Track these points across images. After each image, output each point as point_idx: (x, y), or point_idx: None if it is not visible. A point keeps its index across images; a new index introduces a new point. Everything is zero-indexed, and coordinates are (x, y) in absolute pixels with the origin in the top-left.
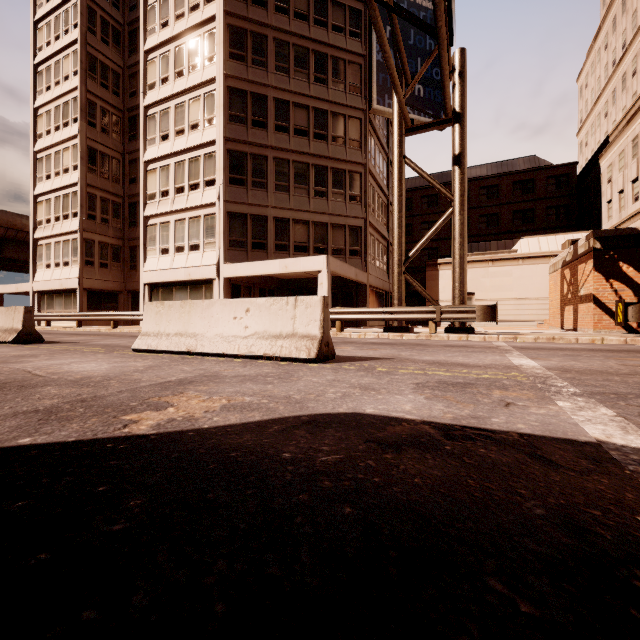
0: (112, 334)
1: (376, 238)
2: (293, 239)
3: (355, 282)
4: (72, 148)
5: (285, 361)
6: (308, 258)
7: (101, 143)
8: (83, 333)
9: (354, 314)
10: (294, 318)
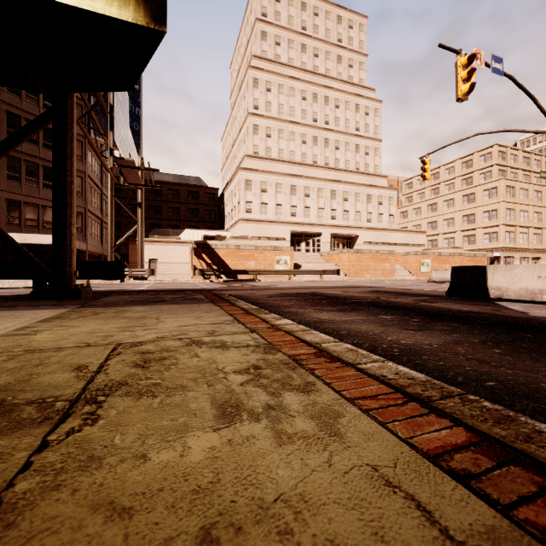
0: None
1: (93, 219)
2: (25, 216)
3: (77, 249)
4: None
5: None
6: (46, 235)
7: None
8: None
9: None
10: None
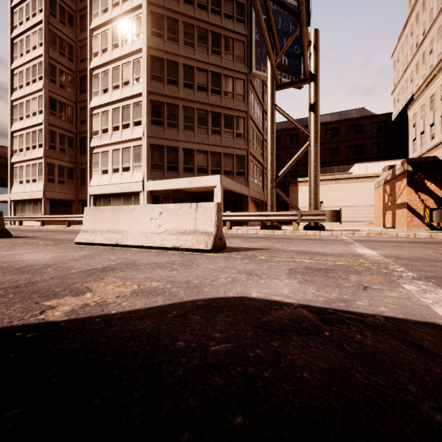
0: (65, 231)
1: (255, 163)
2: (196, 164)
3: (240, 194)
4: (38, 98)
5: (188, 251)
6: (207, 177)
7: (59, 95)
8: (44, 230)
9: (240, 216)
10: (195, 219)
